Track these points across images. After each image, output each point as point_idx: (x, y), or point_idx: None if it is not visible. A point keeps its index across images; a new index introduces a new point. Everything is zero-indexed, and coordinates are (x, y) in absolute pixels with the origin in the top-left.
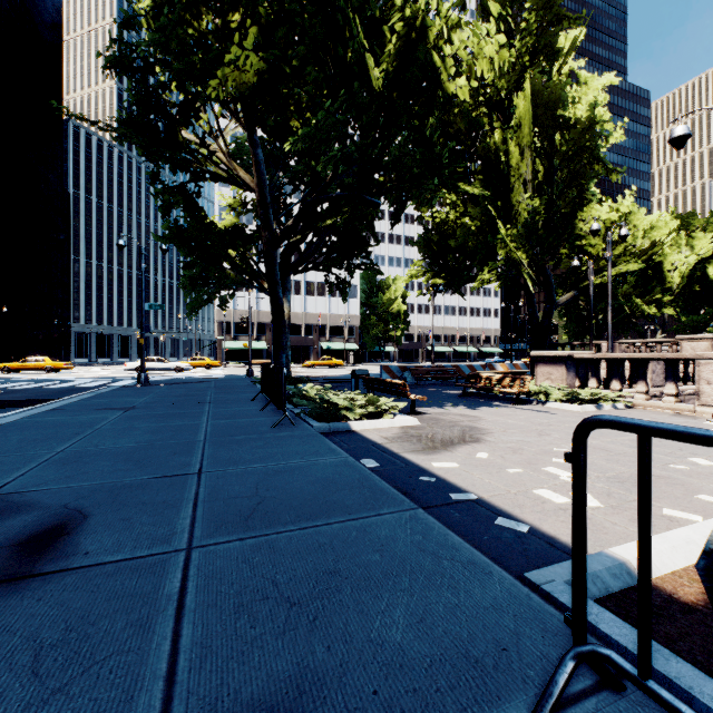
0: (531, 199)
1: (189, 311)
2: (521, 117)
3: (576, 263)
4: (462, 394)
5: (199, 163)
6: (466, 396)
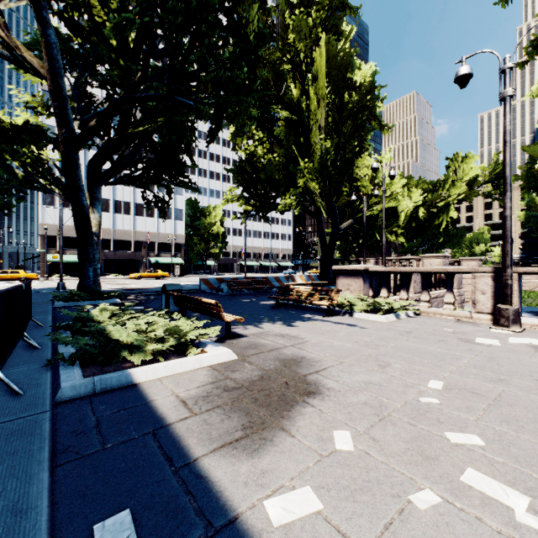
0: (325, 141)
1: None
2: (319, 71)
3: (354, 198)
4: (275, 306)
5: None
6: (278, 307)
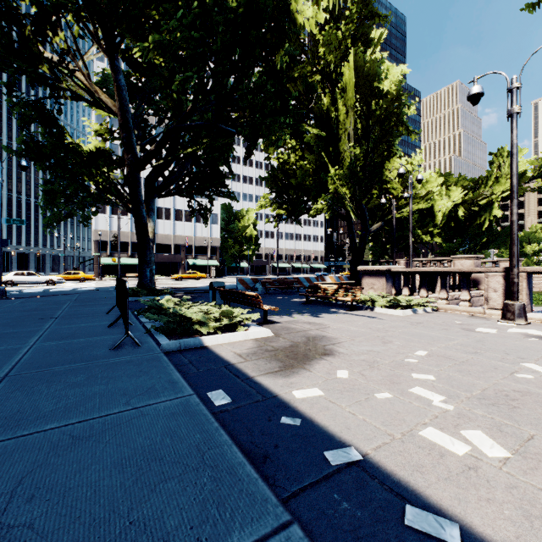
0: (354, 149)
1: (48, 226)
2: (347, 83)
3: (384, 200)
4: (305, 302)
5: (57, 80)
6: (308, 303)
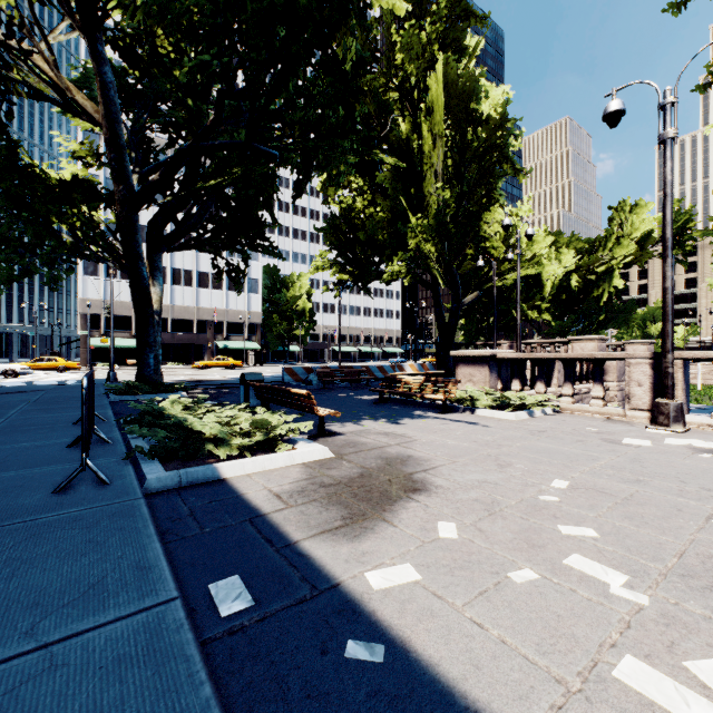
0: (443, 191)
1: None
2: (434, 102)
3: (481, 263)
4: (378, 401)
5: (5, 68)
6: (382, 402)
